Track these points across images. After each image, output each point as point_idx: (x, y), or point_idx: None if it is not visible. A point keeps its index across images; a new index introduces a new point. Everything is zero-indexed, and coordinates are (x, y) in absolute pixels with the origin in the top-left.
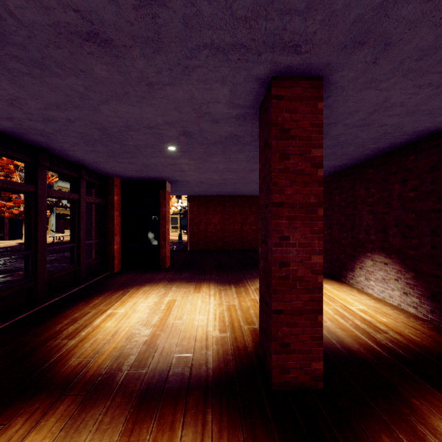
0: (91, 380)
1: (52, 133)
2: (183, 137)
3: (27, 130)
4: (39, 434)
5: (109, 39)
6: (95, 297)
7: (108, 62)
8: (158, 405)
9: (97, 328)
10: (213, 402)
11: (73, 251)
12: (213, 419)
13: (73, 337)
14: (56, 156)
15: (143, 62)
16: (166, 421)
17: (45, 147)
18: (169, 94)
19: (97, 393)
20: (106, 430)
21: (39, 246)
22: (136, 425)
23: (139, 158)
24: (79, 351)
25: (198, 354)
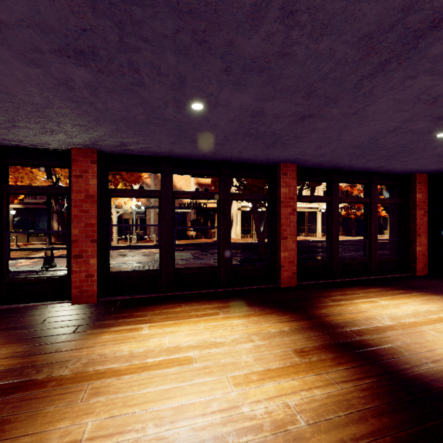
0: (323, 322)
1: (331, 160)
2: (442, 121)
3: (319, 163)
4: (288, 324)
5: (309, 114)
6: (374, 287)
7: (319, 120)
8: (343, 352)
9: (353, 304)
10: (381, 380)
11: (365, 245)
12: (368, 383)
13: (334, 301)
14: (347, 171)
15: (335, 109)
16: (339, 360)
17: (336, 168)
18: (375, 109)
19: (320, 328)
20: (309, 340)
21: (332, 238)
22: (323, 349)
23: (420, 152)
24: (330, 309)
25: (415, 358)
